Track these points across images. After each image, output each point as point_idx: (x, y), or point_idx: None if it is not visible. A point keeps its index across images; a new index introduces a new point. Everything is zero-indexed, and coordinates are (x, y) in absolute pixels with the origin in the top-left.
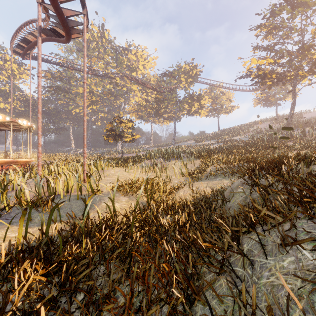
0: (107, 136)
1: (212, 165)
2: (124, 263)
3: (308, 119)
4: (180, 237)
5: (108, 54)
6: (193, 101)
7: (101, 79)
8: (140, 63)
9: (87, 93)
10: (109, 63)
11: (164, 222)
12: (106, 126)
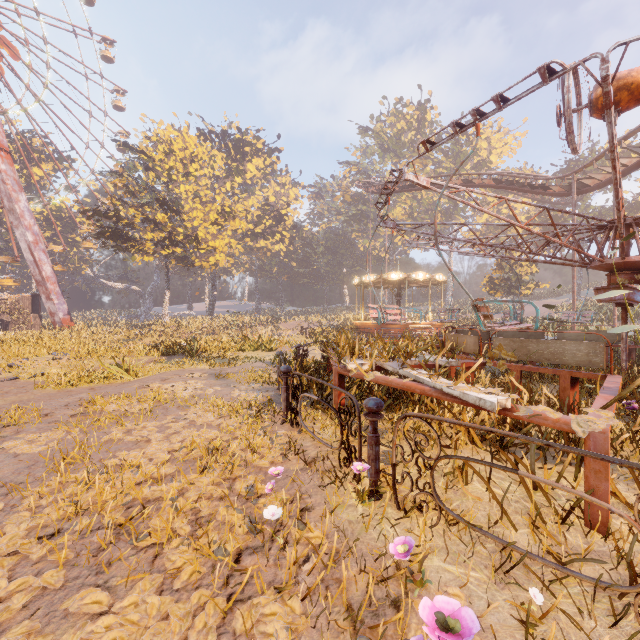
0: (493, 287)
1: None
2: None
3: None
4: None
5: (439, 148)
6: (634, 214)
7: (426, 191)
8: (494, 152)
9: (402, 217)
10: (440, 163)
11: None
12: (492, 273)
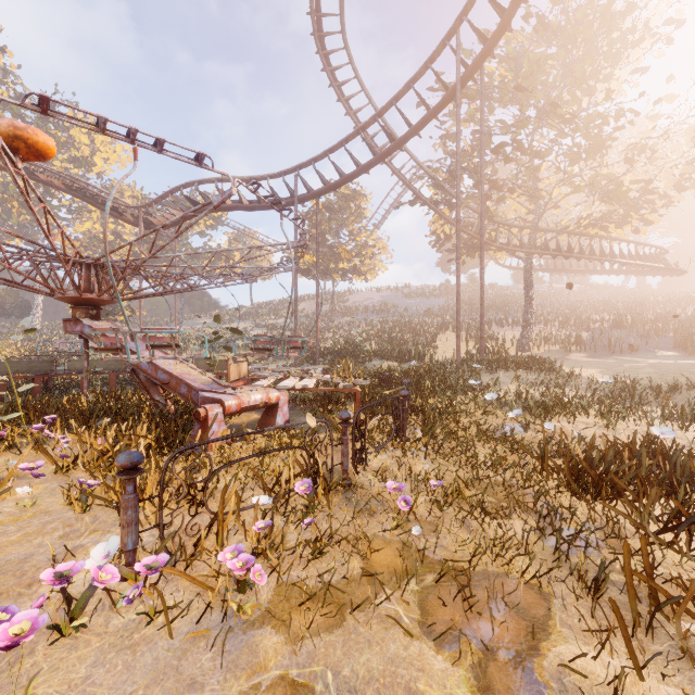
0: None
1: None
2: None
3: (350, 307)
4: None
5: (16, 112)
6: (219, 260)
7: None
8: (99, 154)
9: None
10: None
11: None
12: None
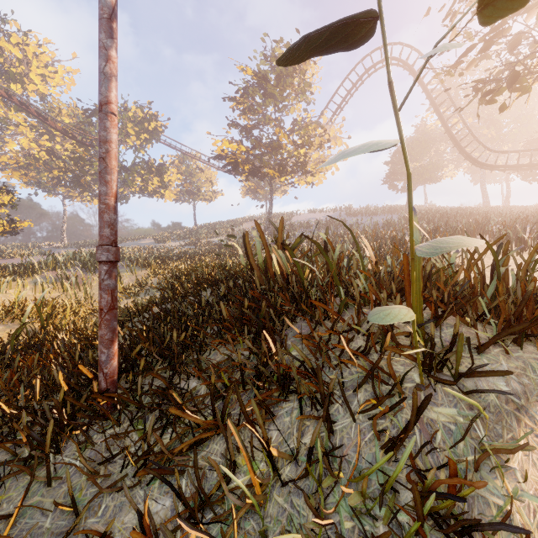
0: None
1: (154, 276)
2: (3, 372)
3: (292, 223)
4: (76, 338)
5: None
6: (150, 174)
7: None
8: (34, 70)
9: None
10: None
11: (63, 338)
12: None
